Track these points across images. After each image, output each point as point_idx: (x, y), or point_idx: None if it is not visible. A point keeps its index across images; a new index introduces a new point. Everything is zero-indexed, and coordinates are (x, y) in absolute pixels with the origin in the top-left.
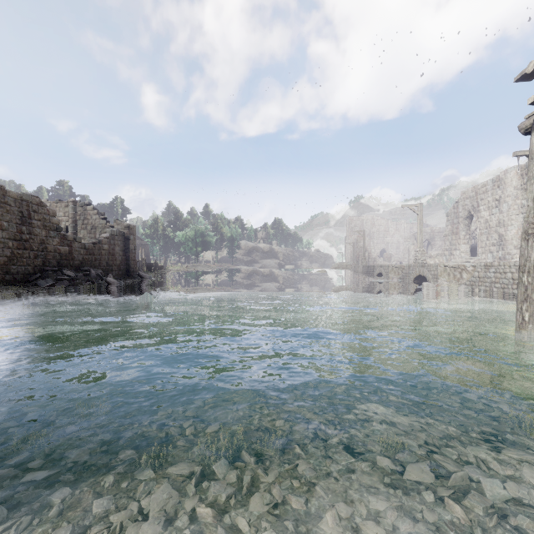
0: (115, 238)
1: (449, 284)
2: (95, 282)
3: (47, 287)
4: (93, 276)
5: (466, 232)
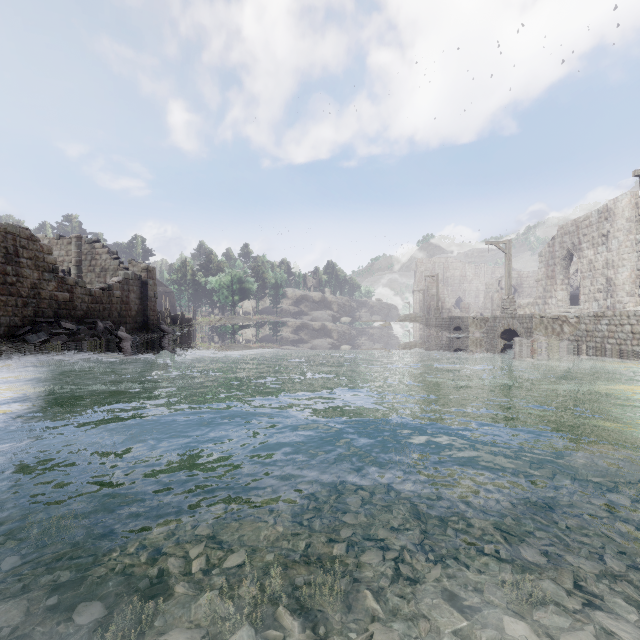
0: (130, 282)
1: (547, 339)
2: (102, 337)
3: (38, 343)
4: (100, 330)
5: (565, 276)
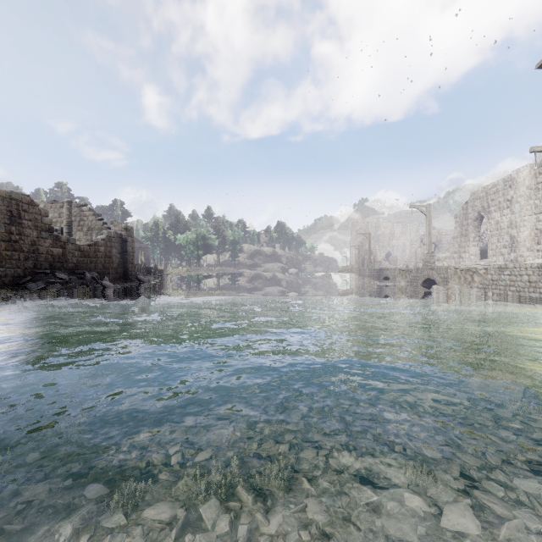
0: (112, 240)
1: (460, 287)
2: (90, 285)
3: (37, 290)
4: (87, 279)
5: (476, 234)
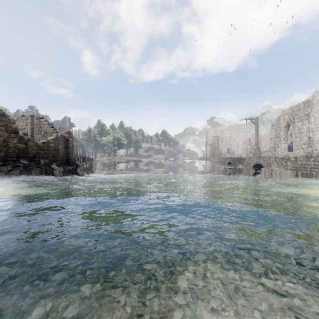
0: (59, 139)
1: (279, 169)
2: (43, 168)
3: (6, 171)
4: (41, 164)
5: (285, 136)
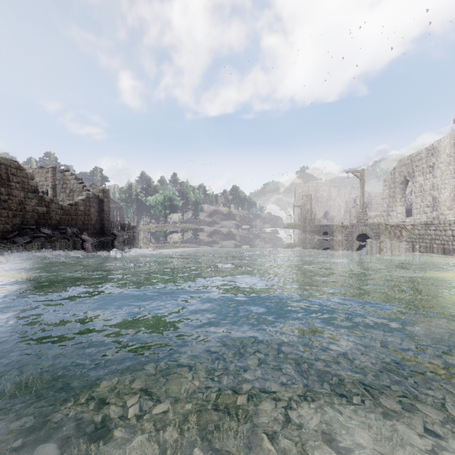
0: (90, 200)
1: (391, 241)
2: (70, 239)
3: (24, 244)
4: (68, 234)
5: (402, 195)
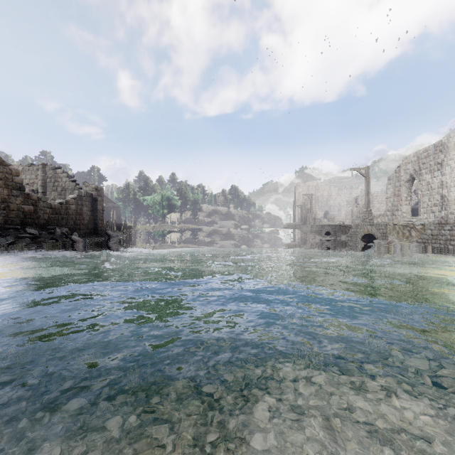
0: (83, 199)
1: (400, 241)
2: (59, 240)
3: (6, 245)
4: (57, 234)
5: (408, 194)
